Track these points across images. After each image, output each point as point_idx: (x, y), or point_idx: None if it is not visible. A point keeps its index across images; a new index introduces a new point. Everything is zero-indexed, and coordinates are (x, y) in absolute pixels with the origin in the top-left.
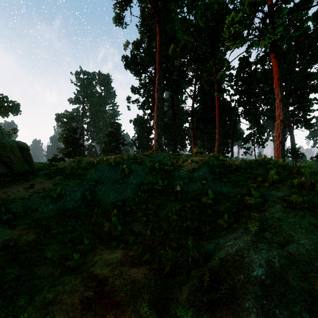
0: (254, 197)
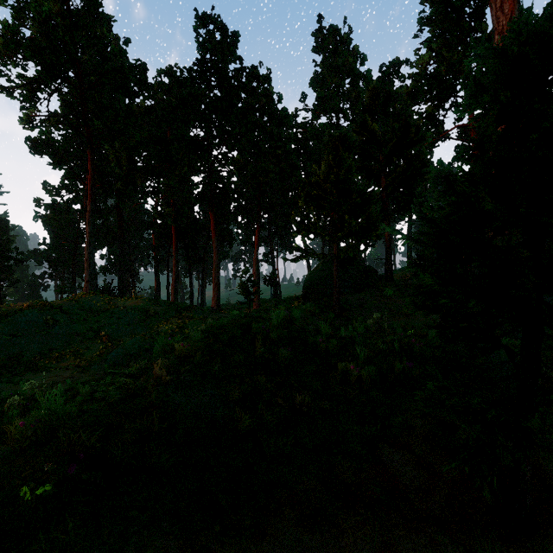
0: None
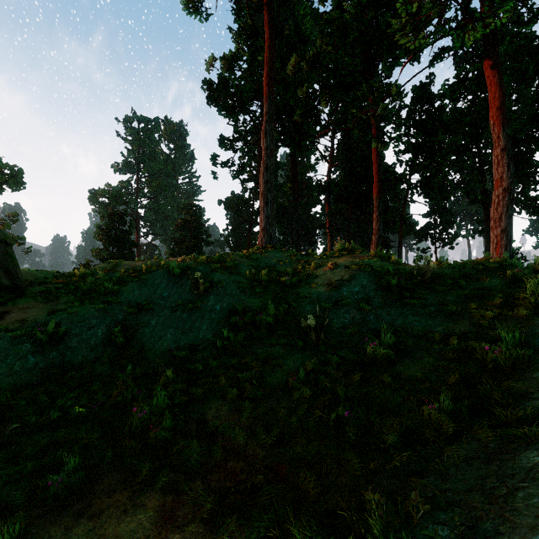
0: (505, 342)
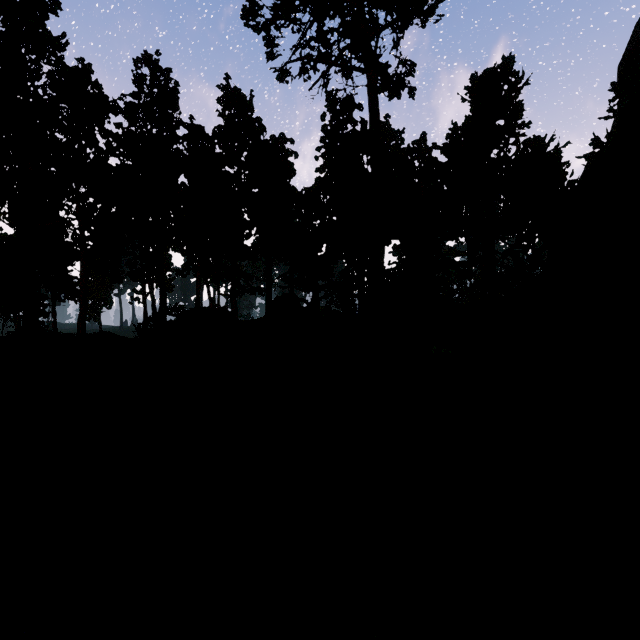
0: None
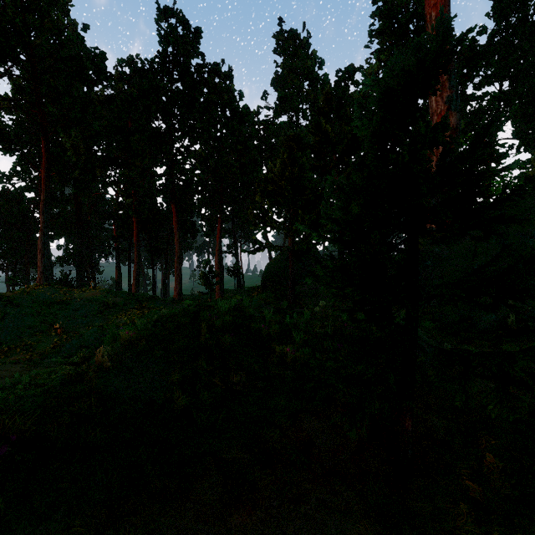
0: None
